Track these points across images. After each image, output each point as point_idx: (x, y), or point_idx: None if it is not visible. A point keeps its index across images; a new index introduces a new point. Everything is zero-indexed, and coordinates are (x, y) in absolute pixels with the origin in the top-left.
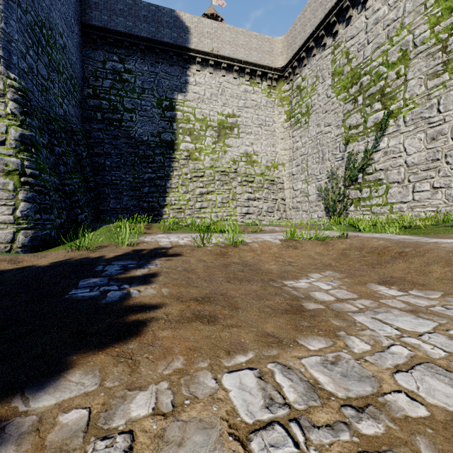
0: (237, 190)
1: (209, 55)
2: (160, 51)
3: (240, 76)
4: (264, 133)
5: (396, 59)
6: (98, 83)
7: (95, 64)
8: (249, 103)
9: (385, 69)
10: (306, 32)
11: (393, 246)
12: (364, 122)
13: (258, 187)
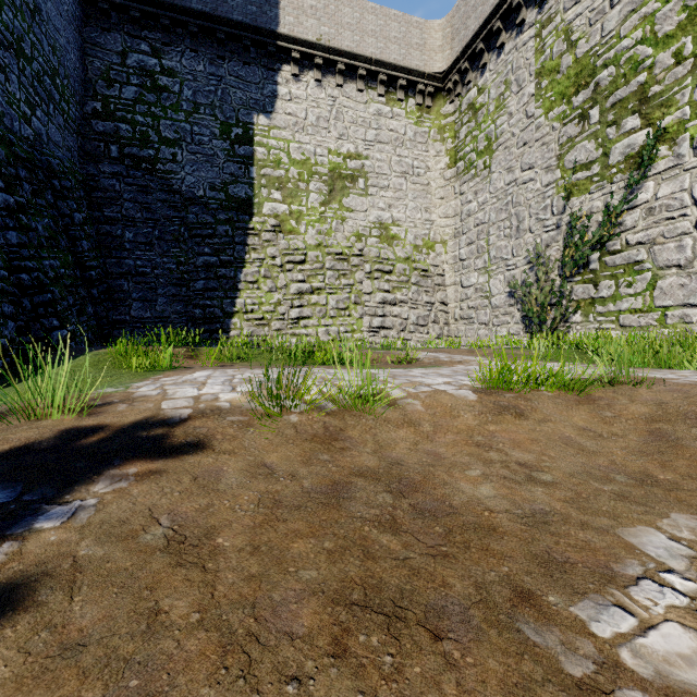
0: (364, 286)
1: (314, 47)
2: (226, 37)
3: (369, 88)
4: (410, 188)
5: (675, 27)
6: (113, 91)
7: (108, 56)
8: (385, 135)
9: (649, 49)
10: (488, 3)
11: None
12: (604, 155)
13: (401, 282)
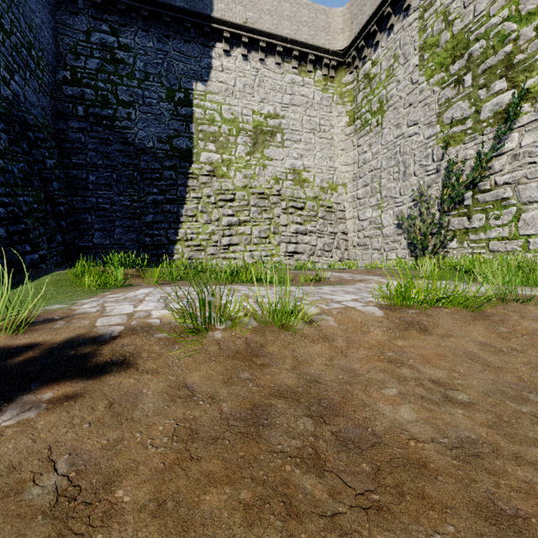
0: (281, 219)
1: (241, 29)
2: (171, 20)
3: (285, 61)
4: (318, 141)
5: (536, 6)
6: (79, 62)
7: (75, 34)
8: (297, 99)
9: (514, 24)
10: None
11: None
12: (476, 112)
13: (310, 216)
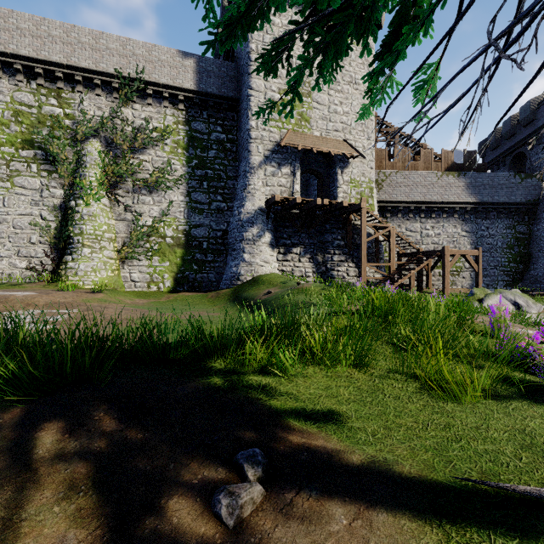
0: None
1: None
2: None
3: None
4: None
5: None
6: None
7: None
8: None
9: None
10: None
11: None
12: None
13: None
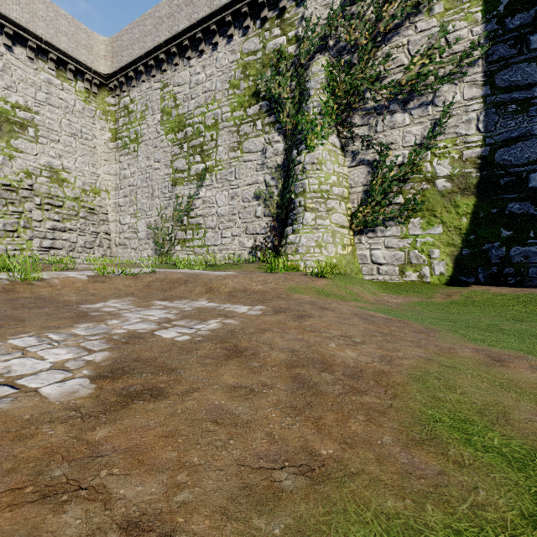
0: (34, 214)
1: None
2: None
3: (39, 58)
4: (80, 147)
5: (211, 124)
6: None
7: None
8: (55, 101)
9: (204, 128)
10: (135, 51)
11: (184, 277)
12: (189, 169)
13: (71, 215)
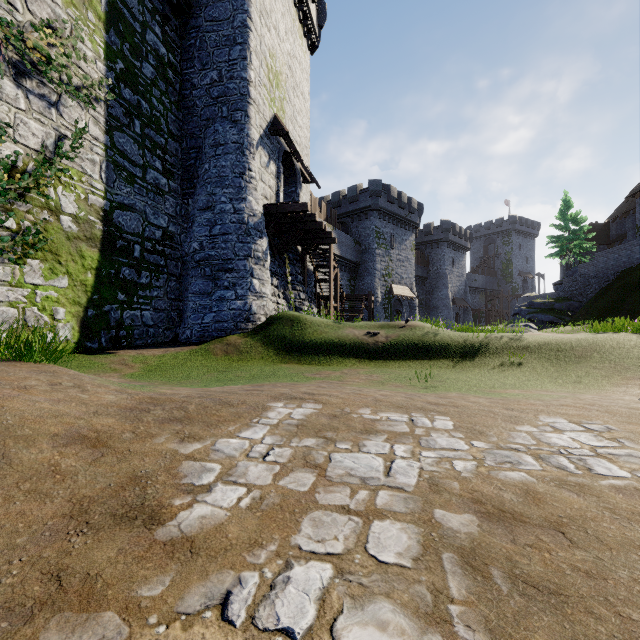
0: None
1: None
2: None
3: None
4: None
5: None
6: None
7: None
8: None
9: None
10: None
11: None
12: None
13: None
